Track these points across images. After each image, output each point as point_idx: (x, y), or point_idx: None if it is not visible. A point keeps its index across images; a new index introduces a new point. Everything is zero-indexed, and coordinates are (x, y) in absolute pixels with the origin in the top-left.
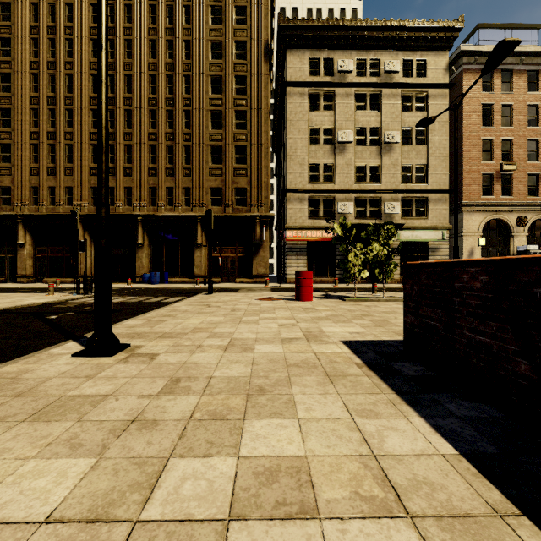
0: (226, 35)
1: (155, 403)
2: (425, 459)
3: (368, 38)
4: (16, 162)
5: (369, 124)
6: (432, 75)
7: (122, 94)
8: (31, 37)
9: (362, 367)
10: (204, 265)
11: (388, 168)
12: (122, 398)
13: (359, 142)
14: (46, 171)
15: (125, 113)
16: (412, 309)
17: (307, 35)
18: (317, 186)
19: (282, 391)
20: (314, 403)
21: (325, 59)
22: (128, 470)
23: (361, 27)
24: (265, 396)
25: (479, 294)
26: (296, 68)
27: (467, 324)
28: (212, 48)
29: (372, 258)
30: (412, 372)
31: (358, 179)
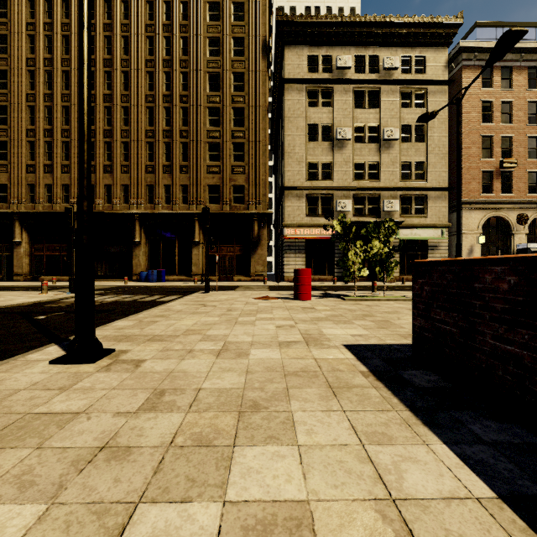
0: (224, 31)
1: (132, 423)
2: (457, 506)
3: (367, 34)
4: (12, 160)
5: (368, 121)
6: (431, 72)
7: (120, 91)
8: (28, 34)
9: (368, 376)
10: (201, 263)
11: (387, 165)
12: (94, 416)
13: (358, 139)
14: (43, 168)
15: (122, 110)
16: (423, 312)
17: (305, 32)
18: (315, 183)
19: (279, 408)
20: (317, 424)
21: (323, 56)
22: (84, 523)
23: (360, 23)
24: (260, 414)
25: (506, 297)
26: (294, 64)
27: (490, 330)
28: (210, 45)
29: (372, 256)
30: (425, 383)
31: (357, 177)
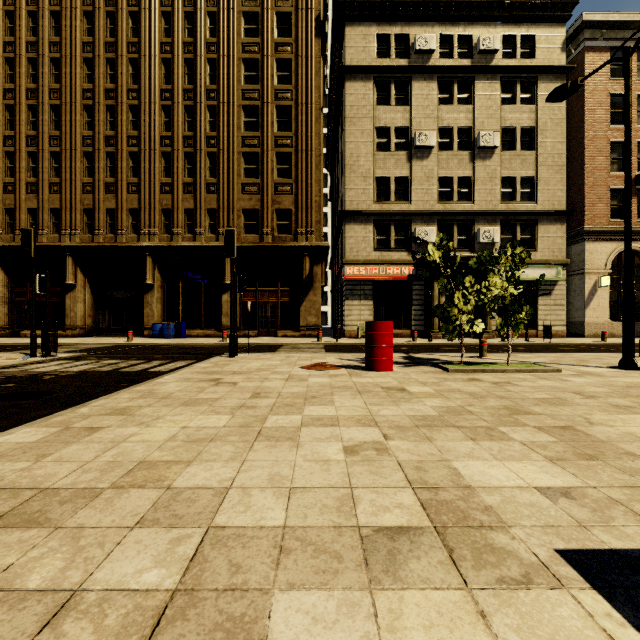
0: (265, 4)
1: None
2: None
3: (456, 6)
4: None
5: (457, 123)
6: (543, 56)
7: (126, 84)
8: (5, 10)
9: None
10: None
11: (483, 182)
12: None
13: (444, 147)
14: (25, 187)
15: (130, 110)
16: None
17: (373, 3)
18: (387, 206)
19: None
20: None
21: (397, 35)
22: None
23: None
24: None
25: None
26: (358, 47)
27: None
28: (246, 22)
29: (490, 300)
30: None
31: (442, 197)
